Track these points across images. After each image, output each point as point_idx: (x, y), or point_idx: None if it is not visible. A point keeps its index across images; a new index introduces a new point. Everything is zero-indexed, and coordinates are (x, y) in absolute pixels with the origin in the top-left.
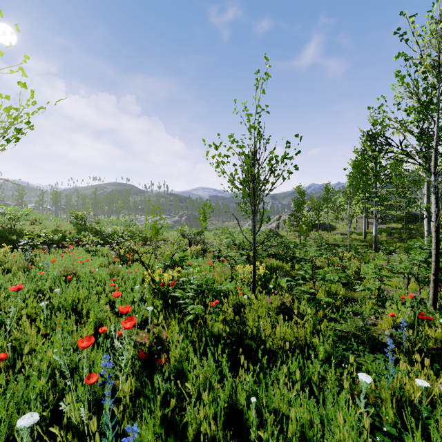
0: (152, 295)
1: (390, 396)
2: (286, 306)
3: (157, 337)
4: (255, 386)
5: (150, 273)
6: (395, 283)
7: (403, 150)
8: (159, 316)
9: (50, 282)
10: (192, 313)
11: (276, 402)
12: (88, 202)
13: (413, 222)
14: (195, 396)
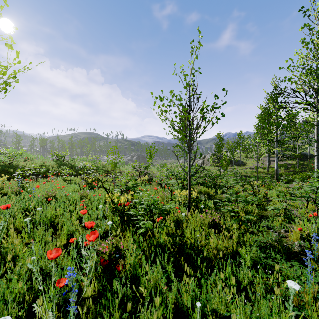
0: (111, 213)
1: (310, 299)
2: (216, 222)
3: (115, 247)
4: (196, 289)
5: (110, 196)
6: (295, 204)
7: (307, 101)
8: (117, 229)
9: (35, 203)
10: (143, 227)
11: (215, 304)
12: (66, 145)
13: (303, 160)
14: (147, 300)
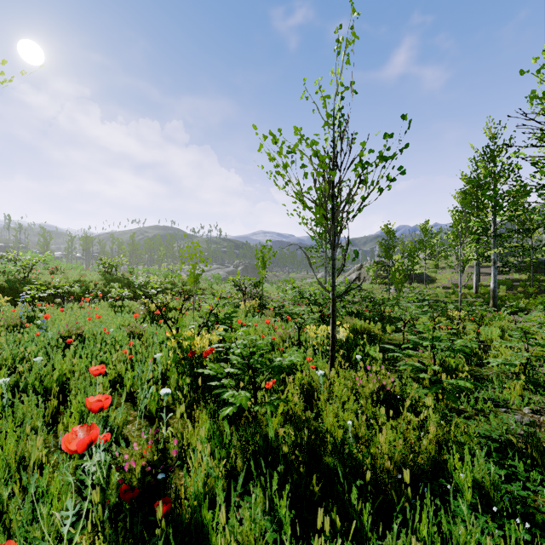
0: (177, 369)
1: None
2: (388, 392)
3: (162, 451)
4: None
5: (175, 335)
6: (540, 354)
7: None
8: (186, 403)
9: (38, 347)
10: (233, 402)
11: None
12: (124, 248)
13: (542, 272)
14: None
